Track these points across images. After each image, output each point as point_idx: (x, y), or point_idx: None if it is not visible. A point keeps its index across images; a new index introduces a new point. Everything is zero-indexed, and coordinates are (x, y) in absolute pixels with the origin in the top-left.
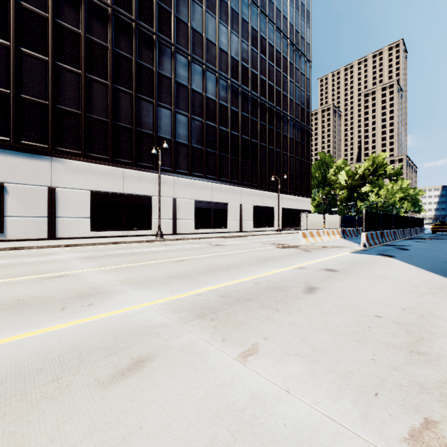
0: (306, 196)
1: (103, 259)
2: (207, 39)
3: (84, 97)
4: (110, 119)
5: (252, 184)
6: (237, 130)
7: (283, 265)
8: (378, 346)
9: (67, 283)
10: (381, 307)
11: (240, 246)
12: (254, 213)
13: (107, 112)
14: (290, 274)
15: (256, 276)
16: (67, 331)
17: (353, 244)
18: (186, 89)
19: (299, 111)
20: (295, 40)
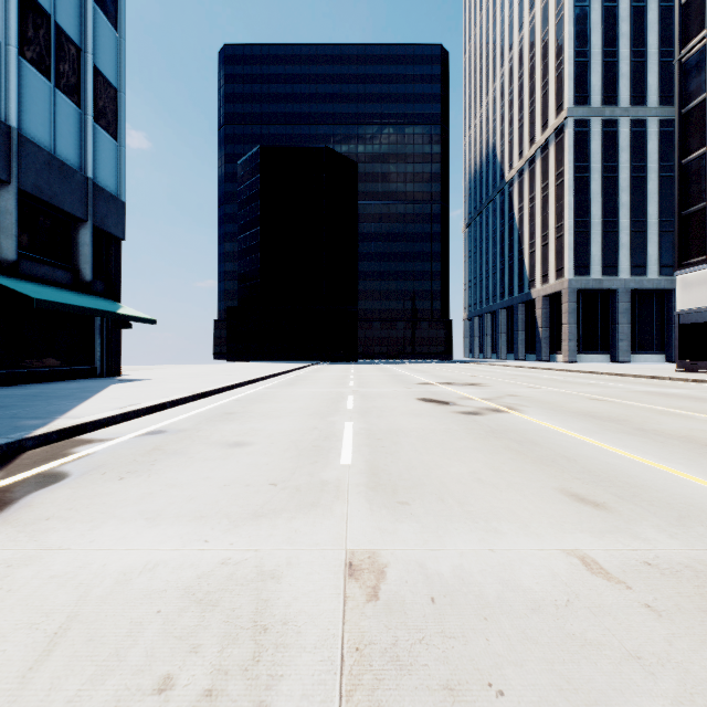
0: None
1: None
2: None
3: None
4: None
5: None
6: None
7: None
8: None
9: None
10: None
11: None
12: None
13: None
14: None
15: None
16: (691, 486)
17: None
18: None
19: None
20: None
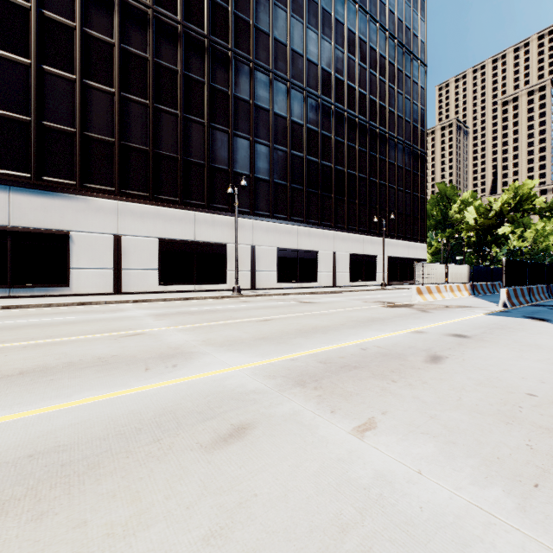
0: (419, 241)
1: (177, 317)
2: (292, 50)
3: (152, 131)
4: (180, 154)
5: (348, 226)
6: (330, 160)
7: (394, 327)
8: (535, 431)
9: (145, 342)
10: (535, 384)
11: (336, 304)
12: (351, 263)
13: (177, 146)
14: (405, 339)
15: (361, 340)
16: (157, 392)
17: (487, 303)
18: (267, 112)
19: (410, 131)
20: (405, 40)
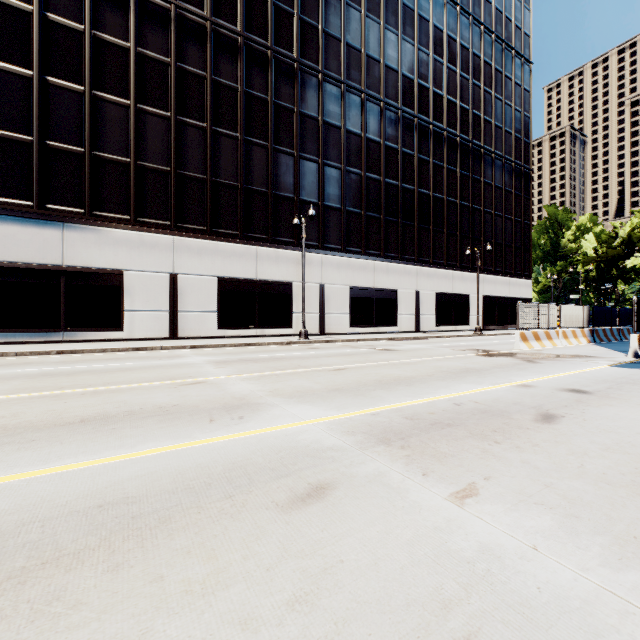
0: (523, 277)
1: (239, 364)
2: (368, 55)
3: (210, 157)
4: (241, 182)
5: (434, 260)
6: (412, 183)
7: (494, 380)
8: None
9: (207, 392)
10: None
11: (420, 352)
12: (438, 304)
13: (237, 173)
14: (508, 393)
15: (454, 394)
16: (224, 445)
17: (612, 352)
18: (338, 130)
19: (511, 143)
20: (505, 34)
